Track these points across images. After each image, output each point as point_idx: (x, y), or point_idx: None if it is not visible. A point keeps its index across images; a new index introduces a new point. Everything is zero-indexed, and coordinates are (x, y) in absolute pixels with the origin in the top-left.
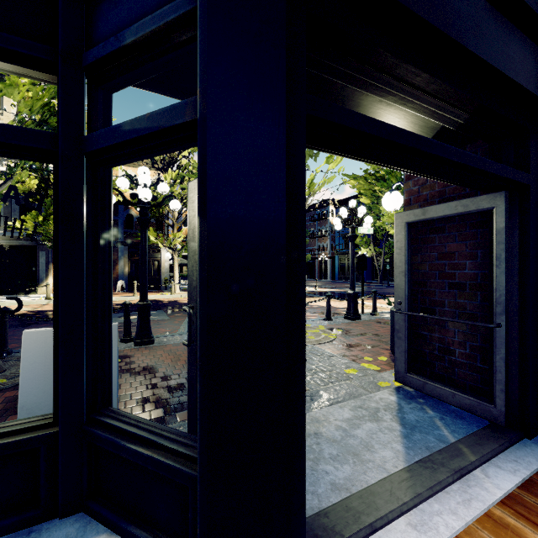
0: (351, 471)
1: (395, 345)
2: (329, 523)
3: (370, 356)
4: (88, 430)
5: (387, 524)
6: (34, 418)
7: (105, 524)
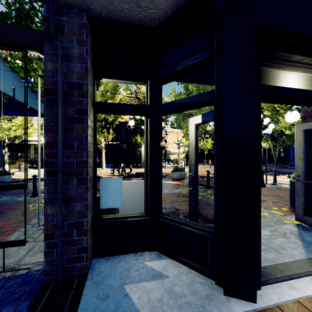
0: (274, 256)
1: (295, 200)
2: (267, 271)
3: (275, 207)
4: (159, 219)
5: (298, 277)
6: (138, 213)
7: (167, 255)
